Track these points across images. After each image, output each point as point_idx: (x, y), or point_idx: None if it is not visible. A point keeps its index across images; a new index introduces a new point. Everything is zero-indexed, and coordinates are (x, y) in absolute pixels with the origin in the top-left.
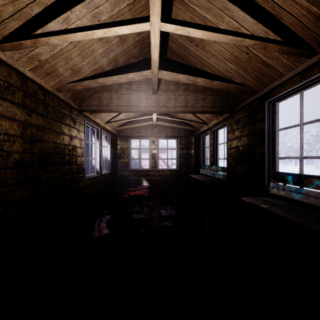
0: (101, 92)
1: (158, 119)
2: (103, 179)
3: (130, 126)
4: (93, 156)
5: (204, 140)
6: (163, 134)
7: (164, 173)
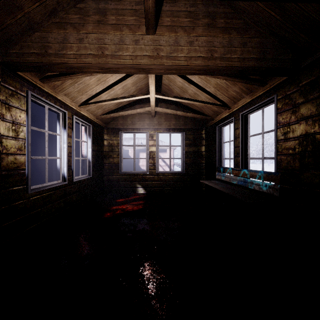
0: (46, 29)
1: (158, 106)
2: (78, 188)
3: (119, 113)
4: (57, 154)
5: (221, 133)
6: (164, 127)
7: (166, 177)
